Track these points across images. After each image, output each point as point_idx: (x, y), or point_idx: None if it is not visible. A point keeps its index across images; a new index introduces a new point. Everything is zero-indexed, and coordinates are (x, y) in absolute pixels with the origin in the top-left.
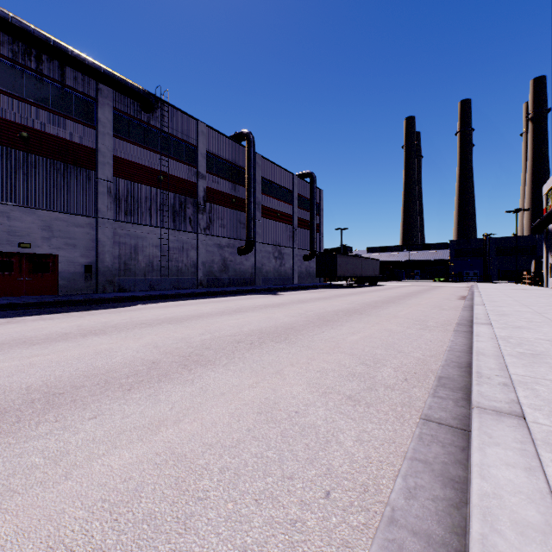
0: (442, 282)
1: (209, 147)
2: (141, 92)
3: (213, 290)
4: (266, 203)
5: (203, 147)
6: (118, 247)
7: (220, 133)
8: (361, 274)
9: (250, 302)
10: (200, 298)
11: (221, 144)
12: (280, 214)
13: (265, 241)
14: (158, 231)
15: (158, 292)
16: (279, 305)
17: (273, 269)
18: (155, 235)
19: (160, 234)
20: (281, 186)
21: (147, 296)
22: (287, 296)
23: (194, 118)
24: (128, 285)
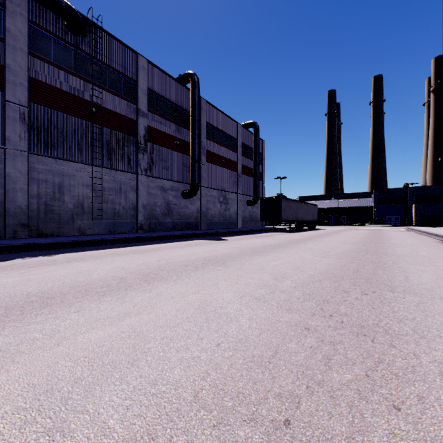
0: (370, 226)
1: (150, 85)
2: (62, 3)
3: (151, 234)
4: (212, 148)
5: (144, 83)
6: (36, 185)
7: (163, 71)
8: (303, 218)
9: (185, 252)
10: (125, 246)
11: (164, 83)
12: (225, 160)
13: (210, 185)
14: (89, 169)
15: (79, 238)
16: (226, 260)
17: (218, 213)
18: (86, 173)
19: (92, 172)
20: (226, 133)
21: (54, 243)
22: (234, 242)
23: (133, 51)
24: (49, 230)
